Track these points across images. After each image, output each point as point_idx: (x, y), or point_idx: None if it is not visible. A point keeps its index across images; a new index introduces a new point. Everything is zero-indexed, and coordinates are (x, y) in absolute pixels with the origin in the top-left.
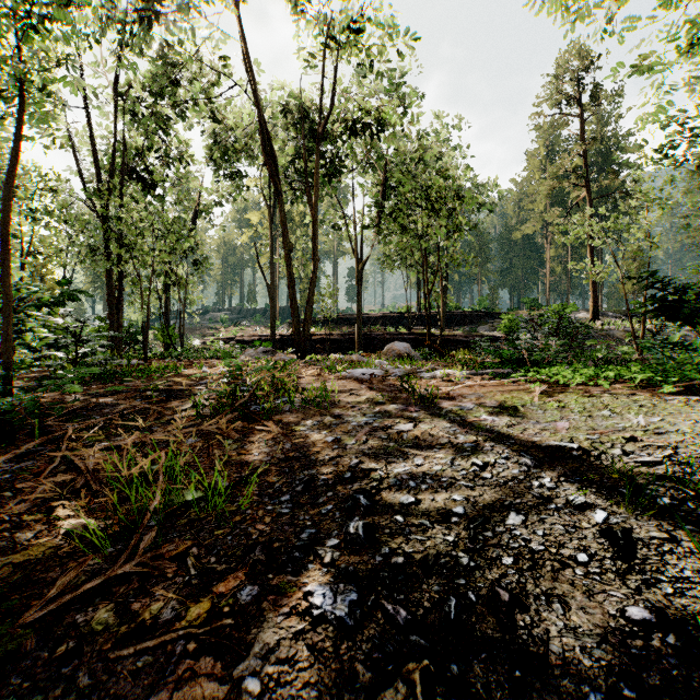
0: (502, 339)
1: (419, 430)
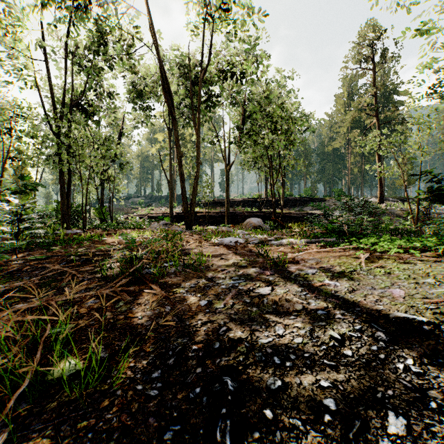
0: (321, 215)
1: (277, 295)
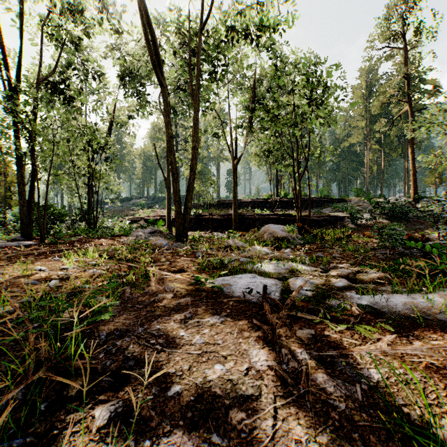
0: (346, 218)
1: None
